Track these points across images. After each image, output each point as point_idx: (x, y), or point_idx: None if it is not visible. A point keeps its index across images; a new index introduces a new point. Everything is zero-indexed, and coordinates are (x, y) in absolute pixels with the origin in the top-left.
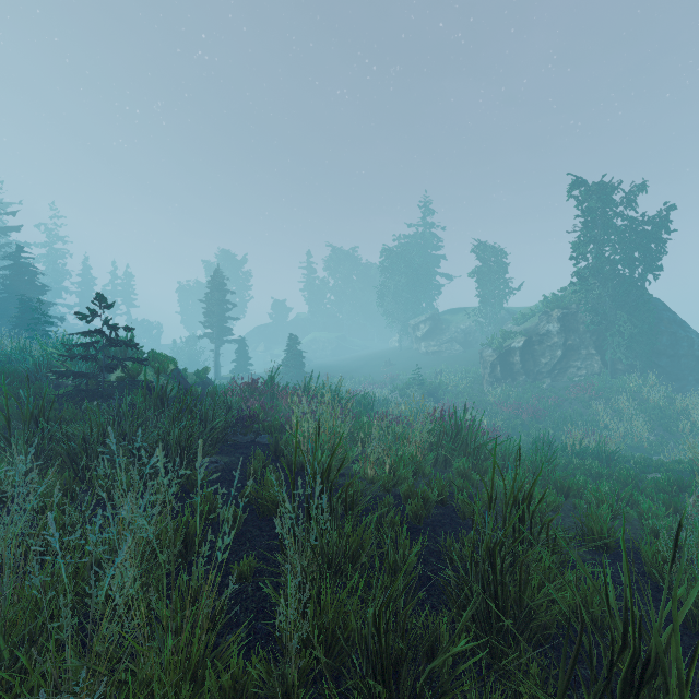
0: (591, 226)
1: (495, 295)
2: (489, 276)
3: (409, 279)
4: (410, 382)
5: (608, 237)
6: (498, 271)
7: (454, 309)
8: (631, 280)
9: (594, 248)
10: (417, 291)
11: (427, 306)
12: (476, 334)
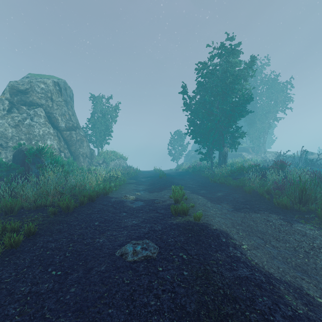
0: None
1: None
2: None
3: None
4: None
5: None
6: None
7: None
8: None
9: None
10: None
11: None
12: None
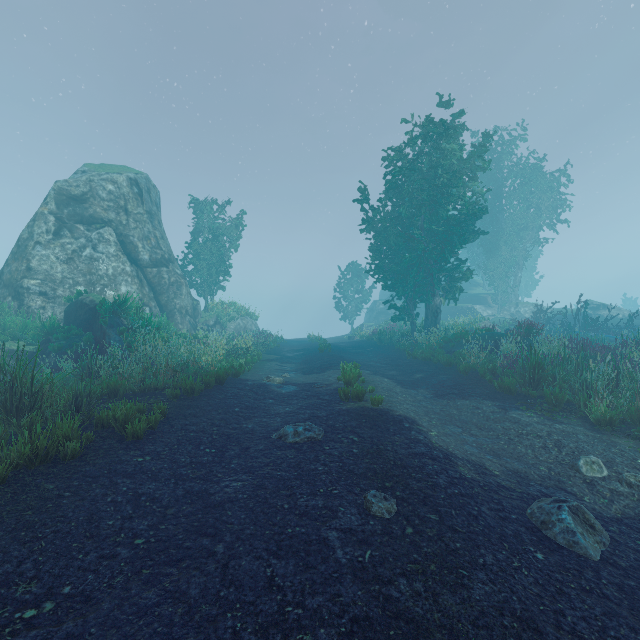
0: None
1: None
2: None
3: None
4: None
5: None
6: None
7: None
8: None
9: None
10: None
11: None
12: None
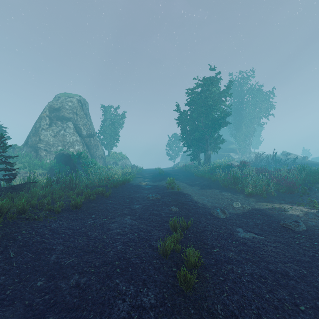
0: None
1: None
2: None
3: None
4: None
5: None
6: None
7: None
8: None
9: None
10: None
11: None
12: None
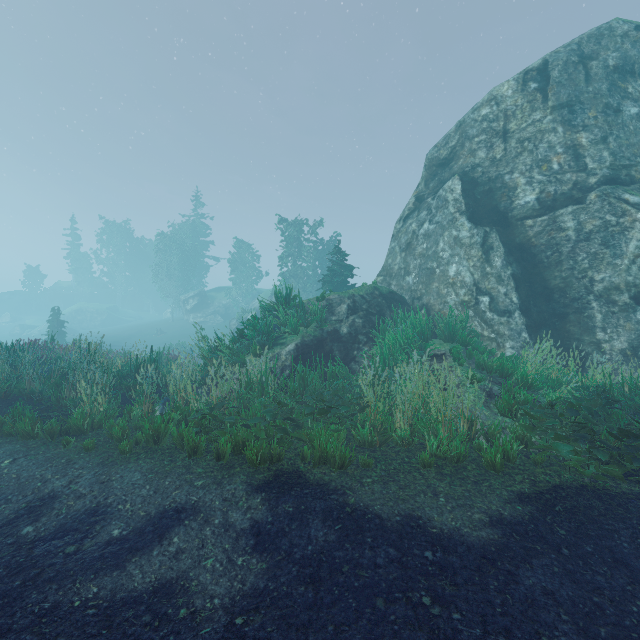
0: (291, 245)
1: (247, 280)
2: (243, 265)
3: (180, 260)
4: (171, 345)
5: (301, 253)
6: (250, 262)
7: (219, 288)
8: (313, 279)
9: (293, 258)
10: (188, 270)
11: (198, 283)
12: (234, 308)
